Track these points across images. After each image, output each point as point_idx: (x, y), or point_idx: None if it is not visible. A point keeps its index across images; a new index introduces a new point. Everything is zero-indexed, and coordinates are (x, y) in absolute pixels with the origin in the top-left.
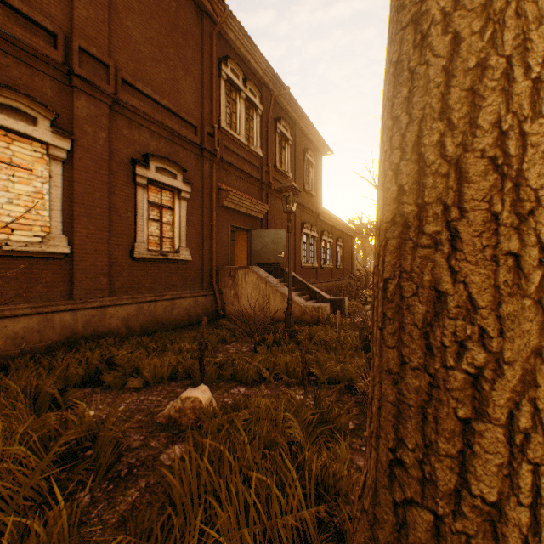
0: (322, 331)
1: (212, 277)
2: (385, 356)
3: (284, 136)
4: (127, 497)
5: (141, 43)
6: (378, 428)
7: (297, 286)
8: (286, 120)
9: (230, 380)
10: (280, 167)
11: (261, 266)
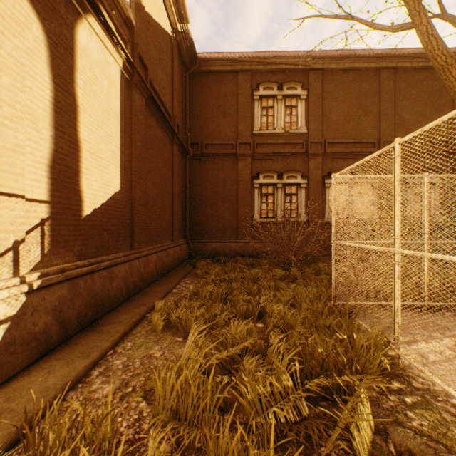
0: None
1: None
2: None
3: None
4: None
5: (409, 119)
6: None
7: None
8: None
9: None
10: None
11: None
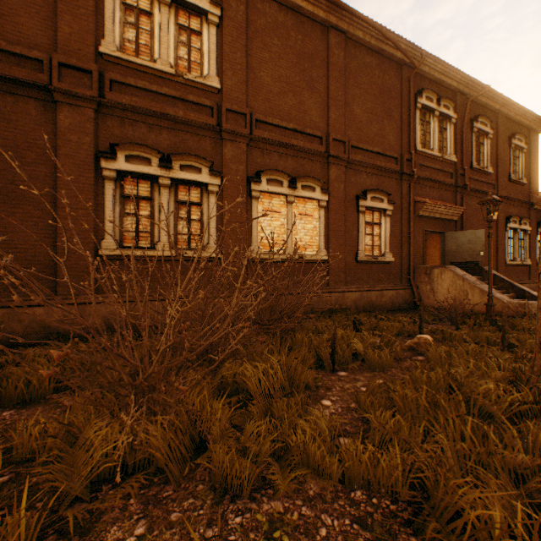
0: (526, 322)
1: (408, 275)
2: (538, 303)
3: (481, 132)
4: (404, 364)
5: (360, 116)
6: (536, 332)
7: (498, 284)
8: (485, 115)
9: (440, 341)
10: (477, 163)
11: (455, 265)
